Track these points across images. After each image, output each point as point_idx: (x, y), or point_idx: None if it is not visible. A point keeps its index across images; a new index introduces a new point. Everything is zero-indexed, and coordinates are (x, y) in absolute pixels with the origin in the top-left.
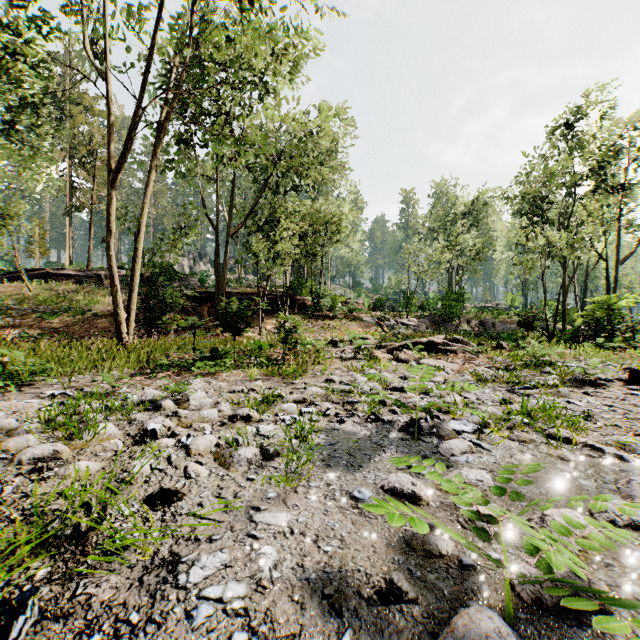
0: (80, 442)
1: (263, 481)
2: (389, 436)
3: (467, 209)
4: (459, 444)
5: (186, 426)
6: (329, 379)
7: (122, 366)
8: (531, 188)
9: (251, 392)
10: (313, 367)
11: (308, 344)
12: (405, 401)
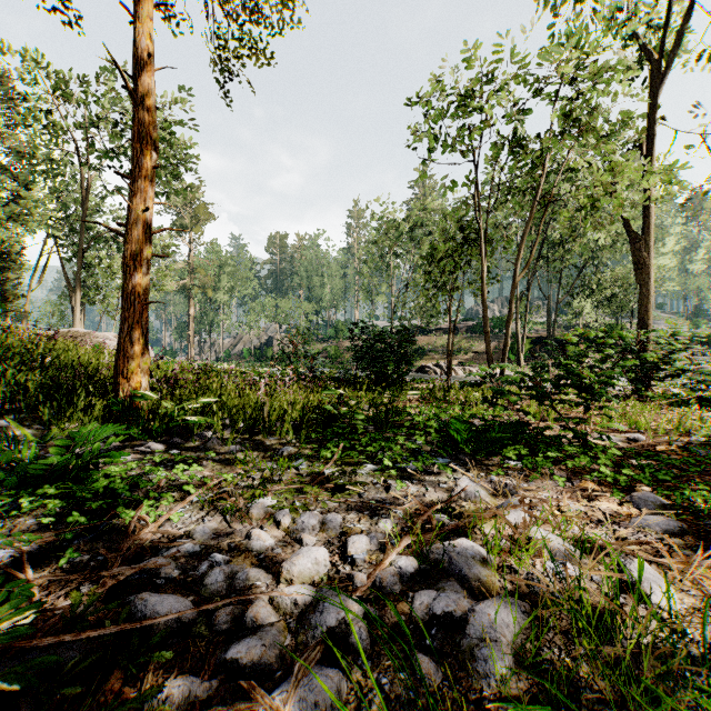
0: None
1: None
2: None
3: None
4: None
5: None
6: None
7: None
8: None
9: None
10: None
11: None
12: None
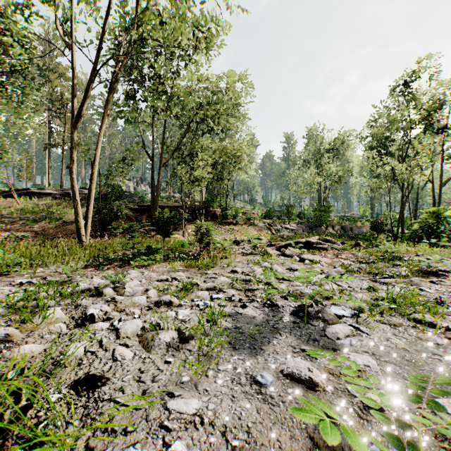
0: (31, 325)
1: (178, 364)
2: (283, 320)
3: (331, 146)
4: (343, 329)
5: (120, 310)
6: (233, 270)
7: (77, 260)
8: (379, 130)
9: (174, 281)
10: (221, 261)
11: (218, 243)
12: (293, 289)
